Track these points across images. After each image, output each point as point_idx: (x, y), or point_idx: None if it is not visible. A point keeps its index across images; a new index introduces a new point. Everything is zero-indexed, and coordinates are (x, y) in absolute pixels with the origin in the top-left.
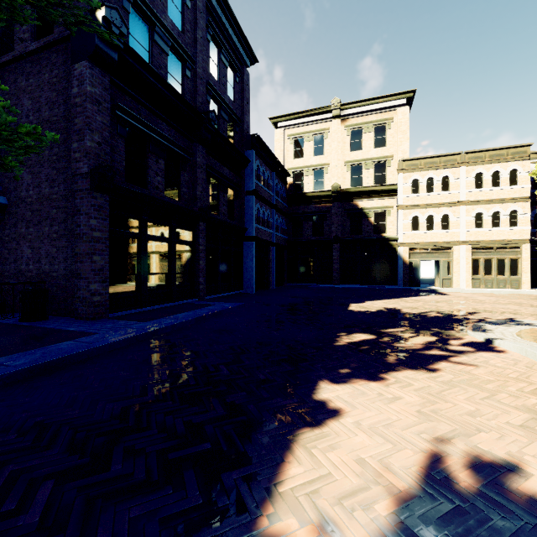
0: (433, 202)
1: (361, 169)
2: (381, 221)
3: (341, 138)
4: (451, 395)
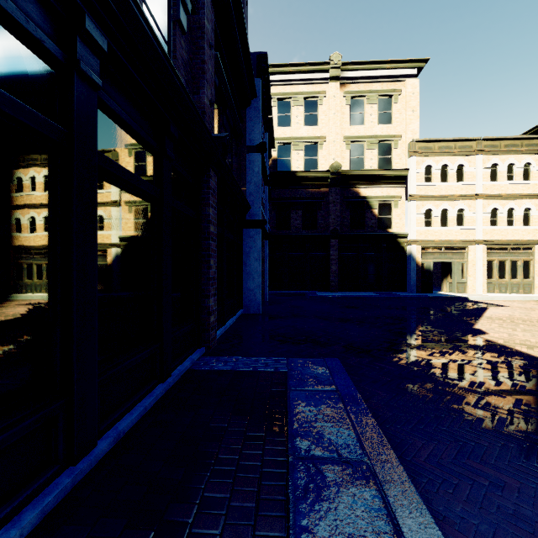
0: (448, 194)
1: (362, 148)
2: (386, 214)
3: (340, 107)
4: None
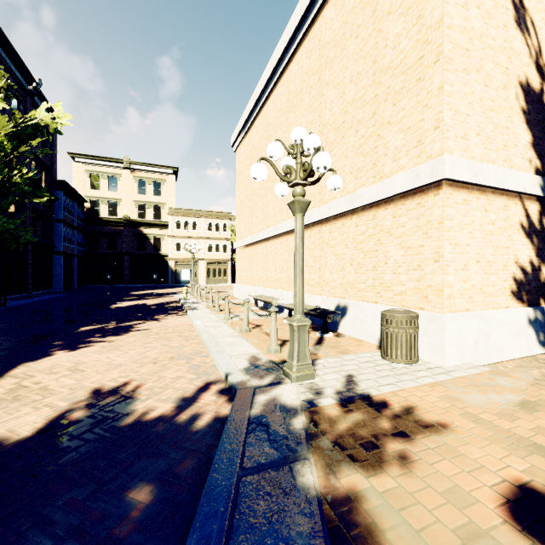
0: (188, 235)
1: (145, 207)
2: (158, 243)
3: (131, 183)
4: (148, 301)
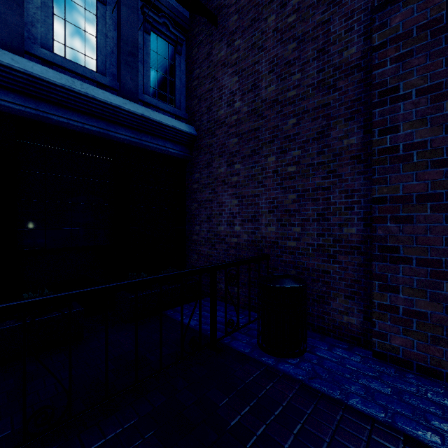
0: None
1: None
2: None
3: None
4: None
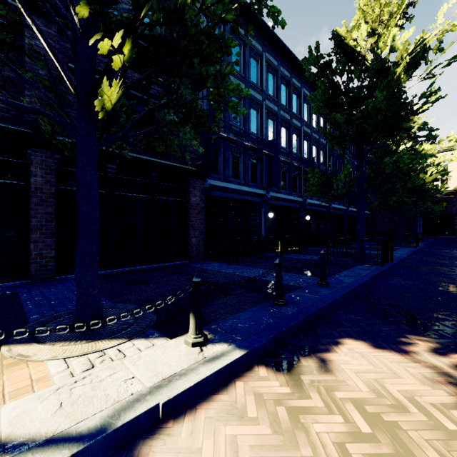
0: None
1: None
2: None
3: None
4: None
